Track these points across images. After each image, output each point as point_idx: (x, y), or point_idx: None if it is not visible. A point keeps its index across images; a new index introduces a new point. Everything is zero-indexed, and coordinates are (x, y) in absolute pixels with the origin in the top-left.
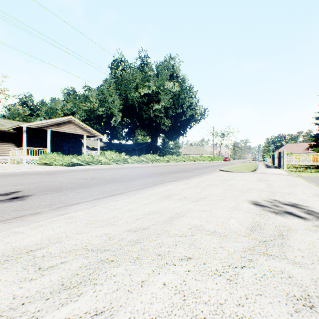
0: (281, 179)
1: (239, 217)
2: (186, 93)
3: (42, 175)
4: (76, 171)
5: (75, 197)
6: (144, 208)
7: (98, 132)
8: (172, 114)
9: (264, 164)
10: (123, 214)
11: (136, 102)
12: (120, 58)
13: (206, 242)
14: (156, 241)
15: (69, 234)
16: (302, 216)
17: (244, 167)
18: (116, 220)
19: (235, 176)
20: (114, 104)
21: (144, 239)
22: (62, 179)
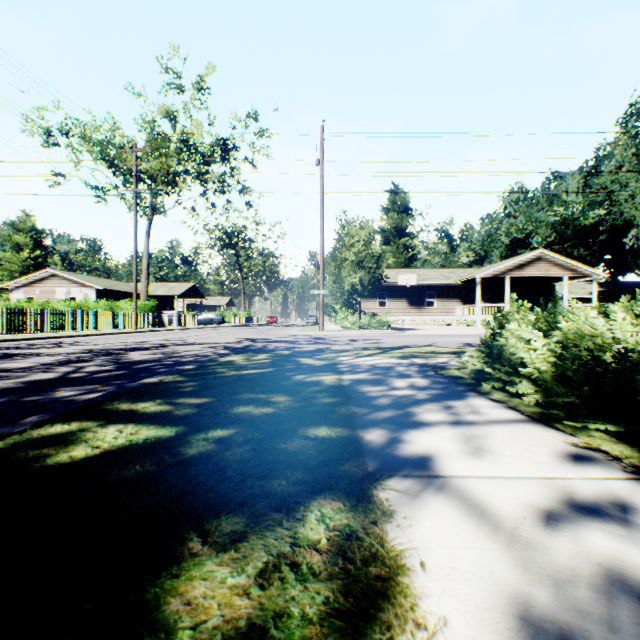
0: None
1: None
2: None
3: None
4: None
5: None
6: None
7: (581, 262)
8: None
9: None
10: None
11: None
12: None
13: None
14: None
15: None
16: None
17: None
18: None
19: None
20: (632, 202)
21: None
22: None
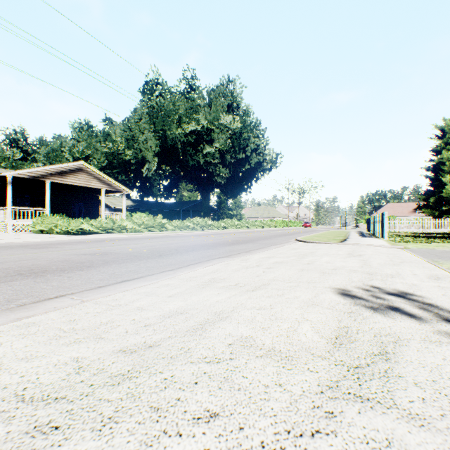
0: (381, 252)
1: (316, 319)
2: (251, 131)
3: (27, 248)
4: (84, 242)
5: (59, 286)
6: (165, 304)
7: (124, 185)
8: (230, 161)
9: (358, 232)
10: (126, 315)
11: (179, 143)
12: (156, 79)
13: (254, 374)
14: (162, 375)
15: (6, 361)
16: (416, 313)
17: (331, 236)
18: (109, 328)
19: (316, 248)
20: (147, 145)
21: (141, 371)
22: (56, 254)
